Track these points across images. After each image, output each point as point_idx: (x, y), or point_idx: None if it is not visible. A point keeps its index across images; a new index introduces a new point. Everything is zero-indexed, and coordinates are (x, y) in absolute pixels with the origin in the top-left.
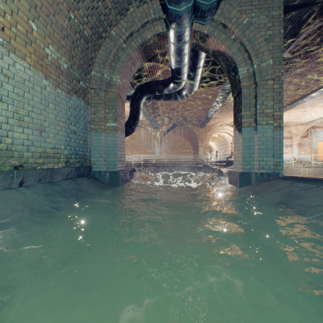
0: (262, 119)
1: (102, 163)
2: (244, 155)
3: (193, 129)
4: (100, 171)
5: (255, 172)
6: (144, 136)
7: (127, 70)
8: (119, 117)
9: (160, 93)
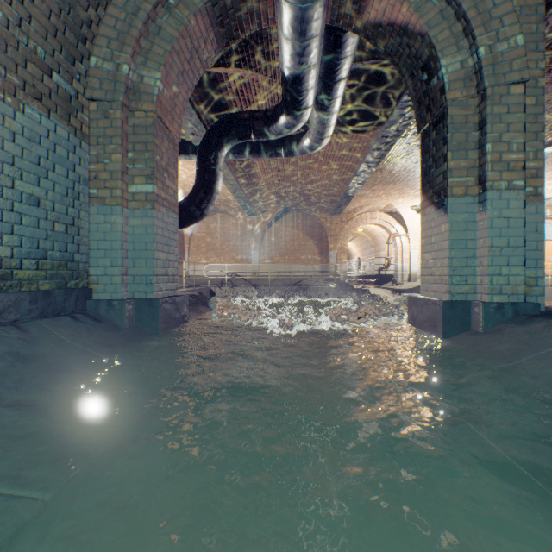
0: (499, 177)
1: (116, 280)
2: (452, 262)
3: (320, 217)
4: (112, 299)
5: (483, 303)
6: (231, 229)
7: (181, 64)
8: (163, 174)
9: (259, 137)
